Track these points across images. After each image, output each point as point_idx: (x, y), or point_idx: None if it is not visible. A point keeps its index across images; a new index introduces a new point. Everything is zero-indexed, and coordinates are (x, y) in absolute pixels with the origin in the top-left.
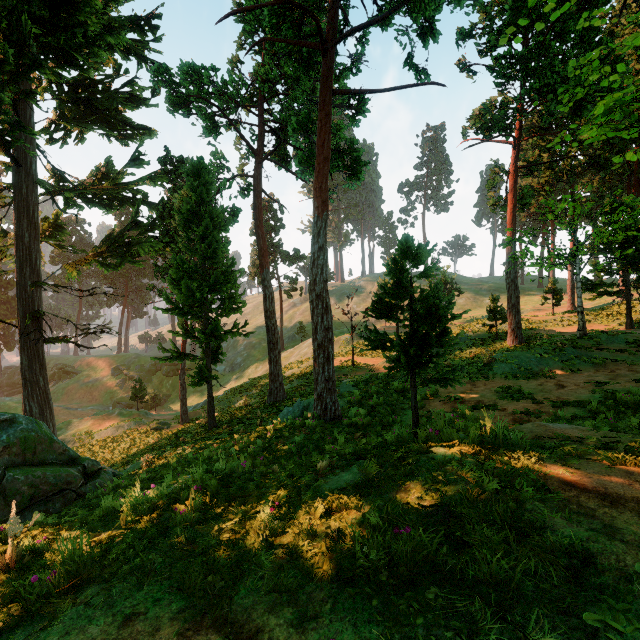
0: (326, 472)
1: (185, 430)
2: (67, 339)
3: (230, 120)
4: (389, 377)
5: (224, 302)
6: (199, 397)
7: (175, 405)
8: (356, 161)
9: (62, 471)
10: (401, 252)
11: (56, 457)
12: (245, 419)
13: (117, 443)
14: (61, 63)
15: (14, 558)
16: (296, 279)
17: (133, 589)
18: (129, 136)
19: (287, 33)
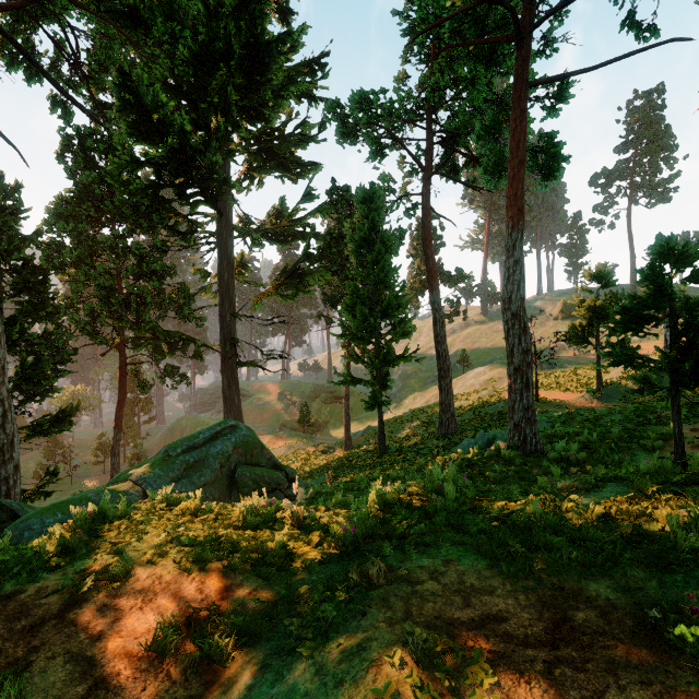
0: (571, 491)
1: (354, 454)
2: (254, 363)
3: (399, 140)
4: (597, 413)
5: (395, 327)
6: (355, 426)
7: (333, 432)
8: (554, 158)
9: (273, 473)
10: (658, 255)
11: (266, 461)
12: (416, 449)
13: (291, 461)
14: (251, 120)
15: (301, 519)
16: (458, 302)
17: (433, 546)
18: (299, 174)
19: (468, 33)
